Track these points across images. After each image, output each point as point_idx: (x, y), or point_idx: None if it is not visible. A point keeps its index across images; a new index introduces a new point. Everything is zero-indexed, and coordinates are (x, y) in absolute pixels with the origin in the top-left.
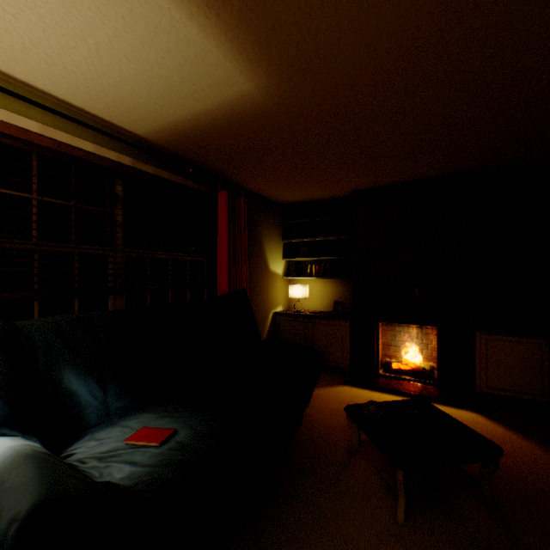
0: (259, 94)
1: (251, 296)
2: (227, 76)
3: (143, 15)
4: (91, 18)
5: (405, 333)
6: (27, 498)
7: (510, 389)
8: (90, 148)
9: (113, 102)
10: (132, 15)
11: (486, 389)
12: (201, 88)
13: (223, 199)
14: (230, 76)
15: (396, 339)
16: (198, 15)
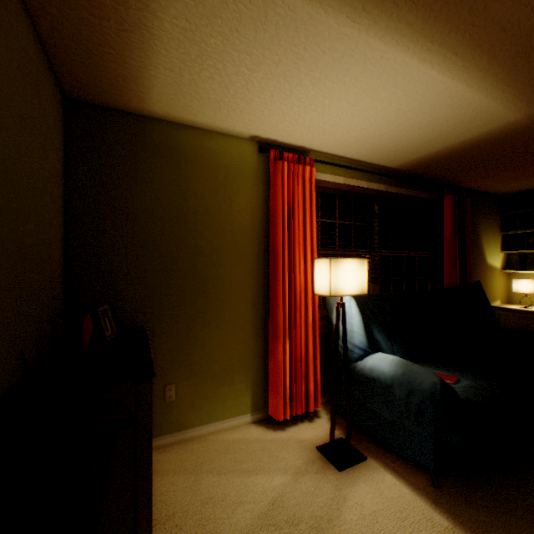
0: (524, 120)
1: None
2: (497, 117)
3: (449, 105)
4: (410, 117)
5: None
6: (432, 377)
7: None
8: (364, 185)
9: (387, 153)
10: (441, 107)
11: None
12: (467, 130)
13: (447, 203)
14: (501, 116)
15: None
16: (495, 93)
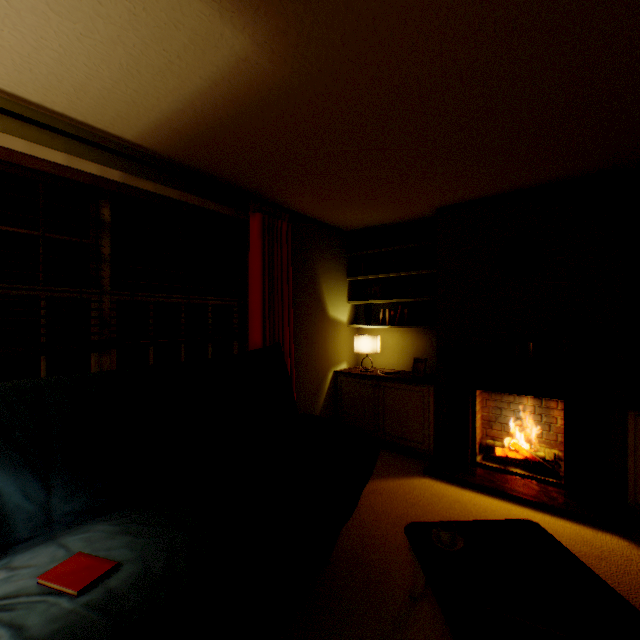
0: (261, 56)
1: (301, 351)
2: (204, 27)
3: None
4: None
5: (515, 405)
6: None
7: None
8: (59, 158)
9: (73, 91)
10: None
11: None
12: (176, 54)
13: (255, 225)
14: (208, 25)
15: (502, 413)
16: None
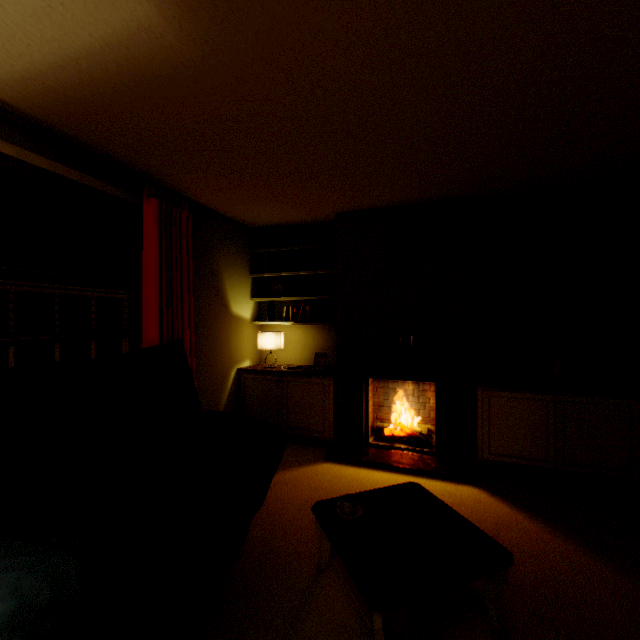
0: (168, 30)
1: (202, 349)
2: None
3: None
4: None
5: (400, 390)
6: None
7: (515, 455)
8: None
9: None
10: None
11: (489, 456)
12: (60, 1)
13: (151, 210)
14: None
15: (390, 397)
16: None
